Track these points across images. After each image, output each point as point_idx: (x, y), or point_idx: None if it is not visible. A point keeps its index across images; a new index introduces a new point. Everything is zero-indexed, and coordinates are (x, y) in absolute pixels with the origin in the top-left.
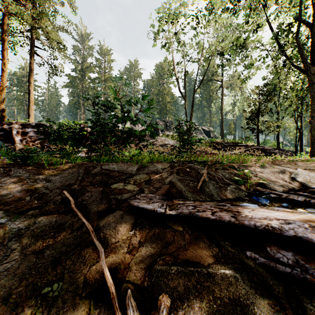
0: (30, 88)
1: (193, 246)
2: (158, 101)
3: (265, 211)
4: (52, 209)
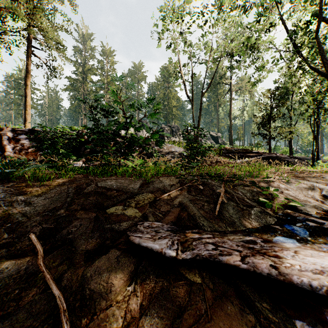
0: (27, 91)
1: (218, 313)
2: (164, 105)
3: (313, 254)
4: (25, 248)
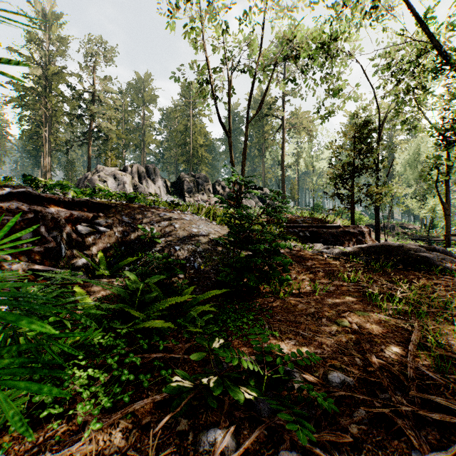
0: None
1: None
2: (185, 142)
3: None
4: None
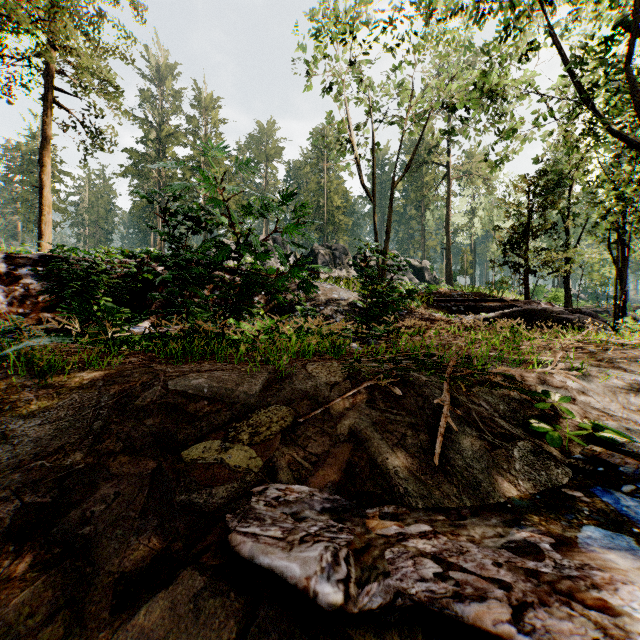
0: (44, 176)
1: None
2: (317, 205)
3: None
4: None
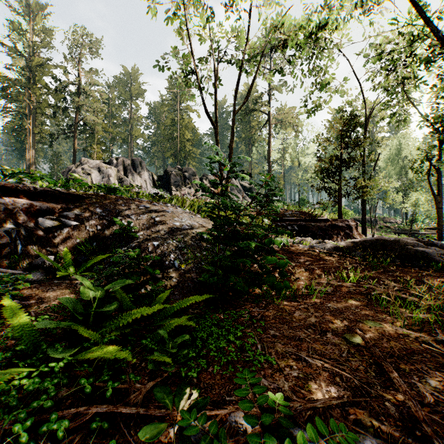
0: None
1: None
2: (172, 137)
3: None
4: None
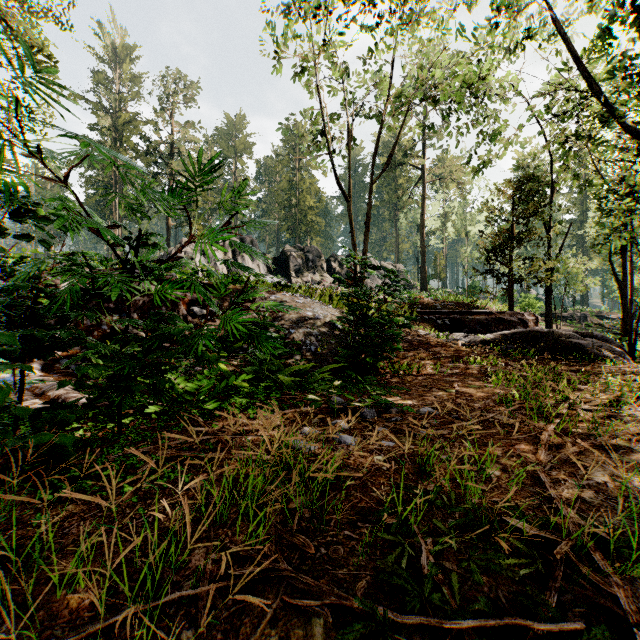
0: None
1: None
2: (289, 204)
3: None
4: None
